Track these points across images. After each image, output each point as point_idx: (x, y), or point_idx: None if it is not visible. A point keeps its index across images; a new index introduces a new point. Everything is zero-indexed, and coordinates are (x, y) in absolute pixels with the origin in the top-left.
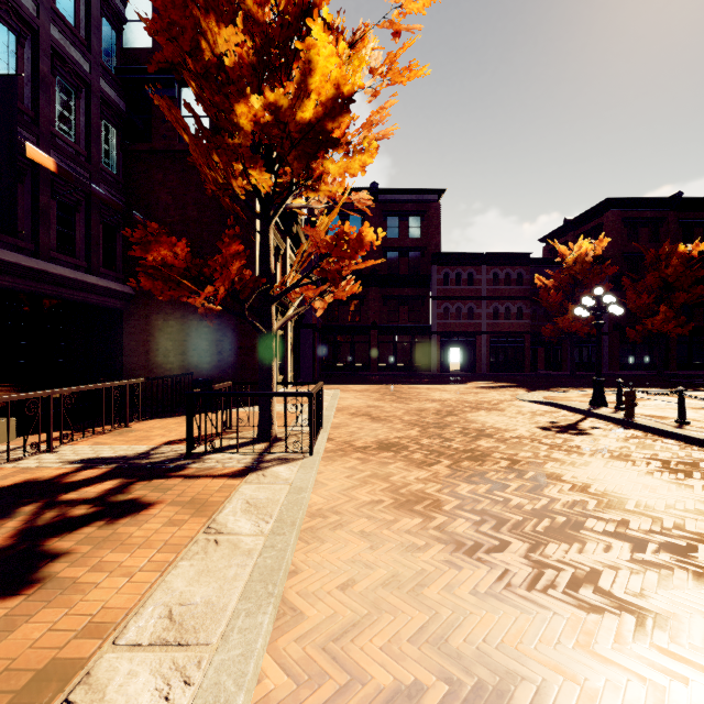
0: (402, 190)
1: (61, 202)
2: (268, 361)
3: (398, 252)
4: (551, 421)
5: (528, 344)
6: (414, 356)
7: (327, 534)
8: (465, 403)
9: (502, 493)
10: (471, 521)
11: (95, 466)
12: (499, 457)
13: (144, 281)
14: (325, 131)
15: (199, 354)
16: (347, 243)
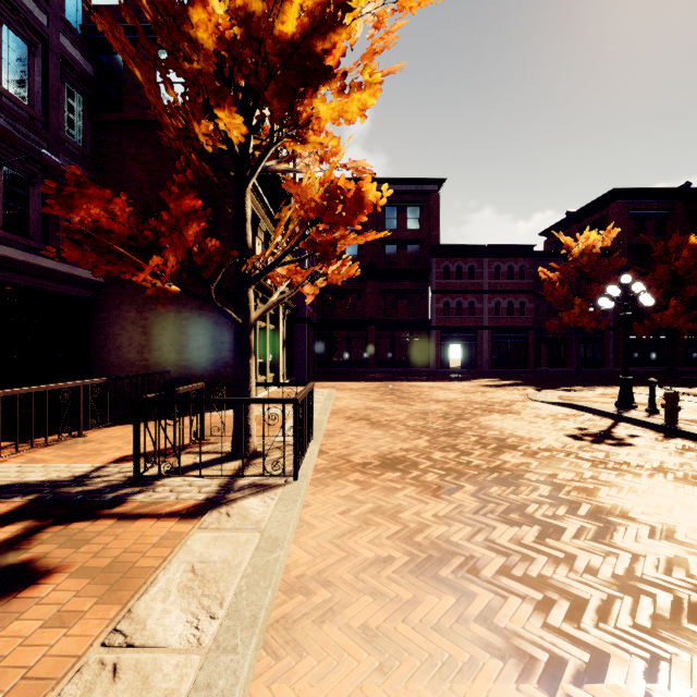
0: (400, 180)
1: (9, 173)
2: (245, 358)
3: (396, 244)
4: (579, 427)
5: (531, 340)
6: (412, 353)
7: (309, 632)
8: (474, 404)
9: (558, 543)
10: (530, 603)
11: (5, 499)
12: (535, 479)
13: (69, 250)
14: (312, 54)
15: (177, 350)
16: (341, 203)
